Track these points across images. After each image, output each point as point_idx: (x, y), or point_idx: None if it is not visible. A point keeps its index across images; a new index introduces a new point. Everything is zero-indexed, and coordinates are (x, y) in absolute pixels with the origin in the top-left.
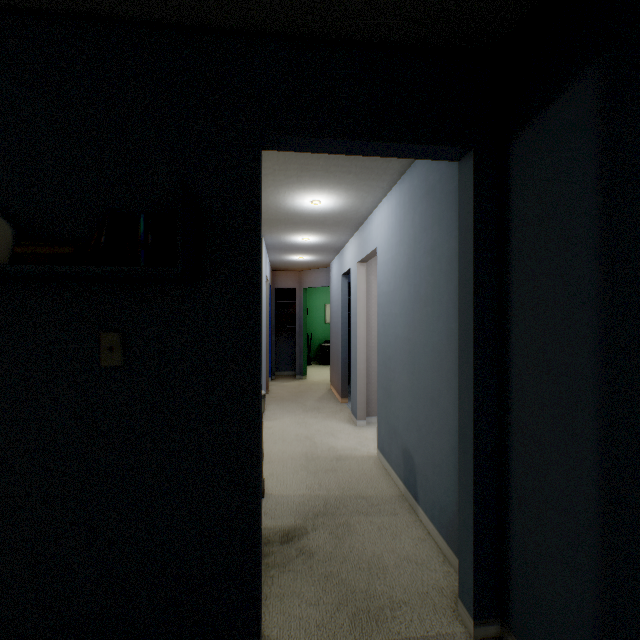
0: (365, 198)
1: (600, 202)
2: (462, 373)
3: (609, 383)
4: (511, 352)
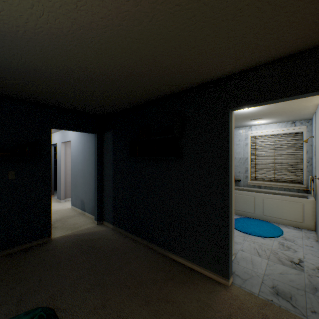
0: None
1: (113, 150)
2: (95, 176)
3: (113, 174)
4: (104, 171)
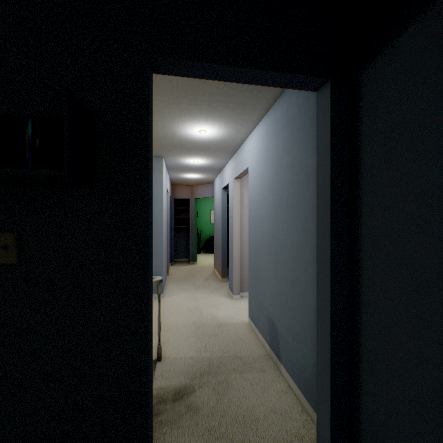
0: (240, 129)
1: None
2: (320, 264)
3: None
4: (361, 247)
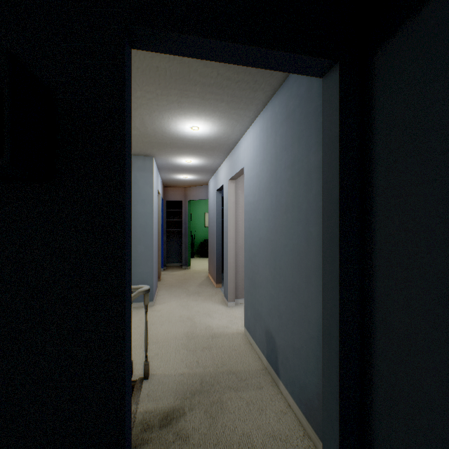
0: (235, 126)
1: None
2: (326, 274)
3: None
4: (374, 255)
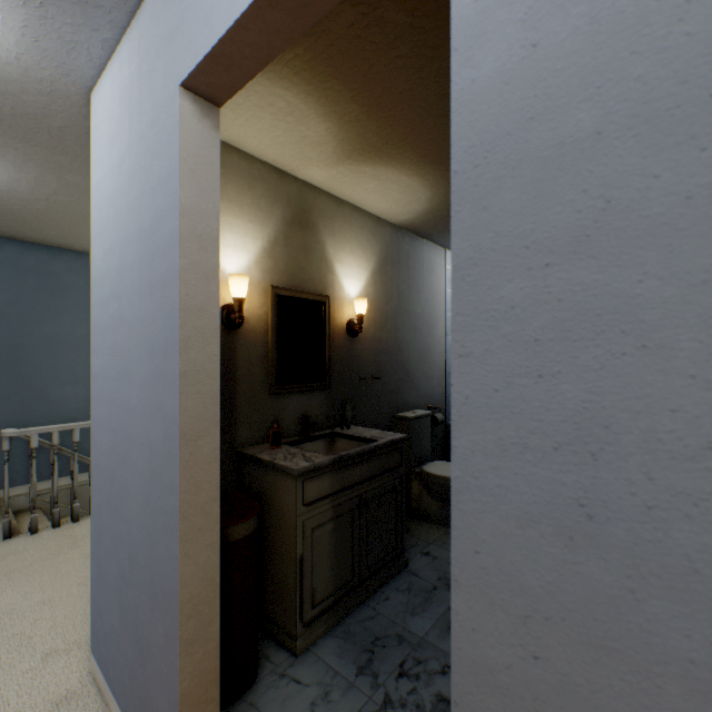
0: None
1: None
2: None
3: None
4: None
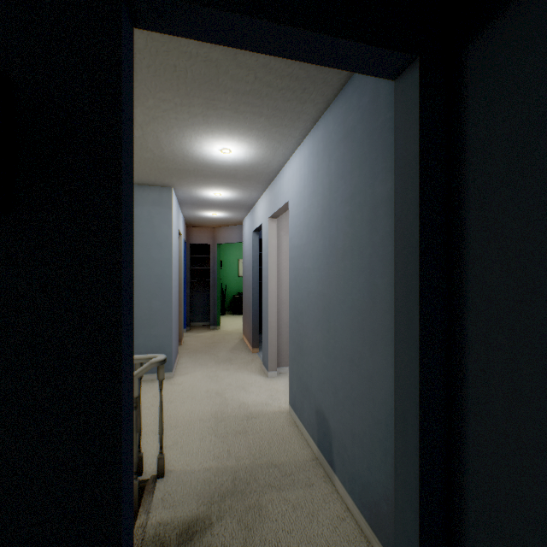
0: (277, 149)
1: None
2: (401, 341)
3: None
4: (466, 316)
